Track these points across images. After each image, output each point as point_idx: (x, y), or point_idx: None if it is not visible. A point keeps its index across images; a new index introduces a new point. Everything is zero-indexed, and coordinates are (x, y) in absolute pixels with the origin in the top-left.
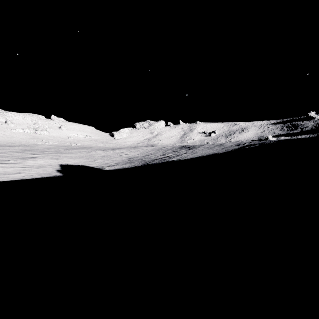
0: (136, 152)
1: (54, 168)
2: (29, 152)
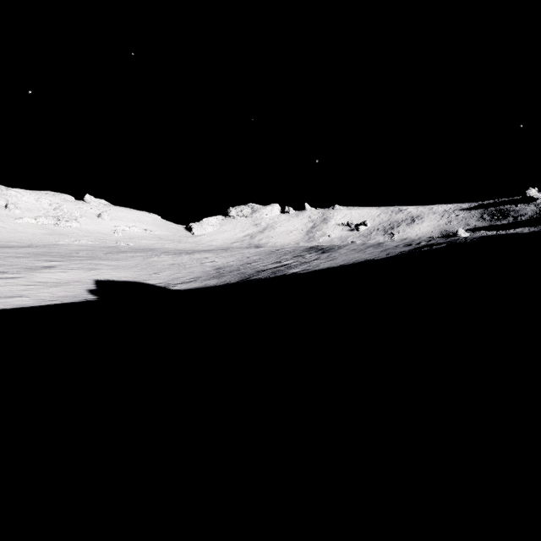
0: (229, 258)
1: (84, 286)
2: (43, 258)
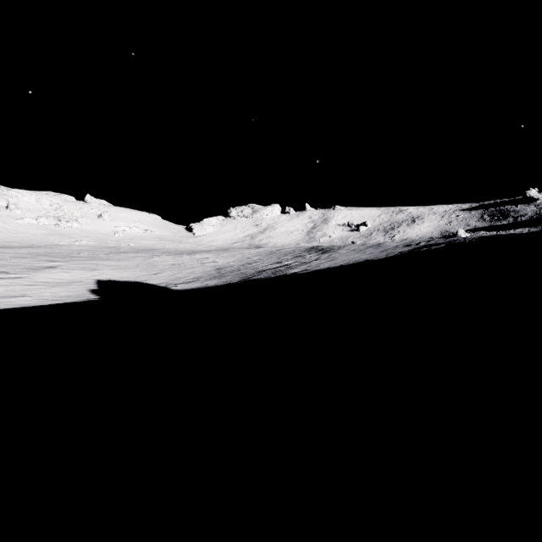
0: (230, 259)
1: (86, 286)
2: (44, 258)
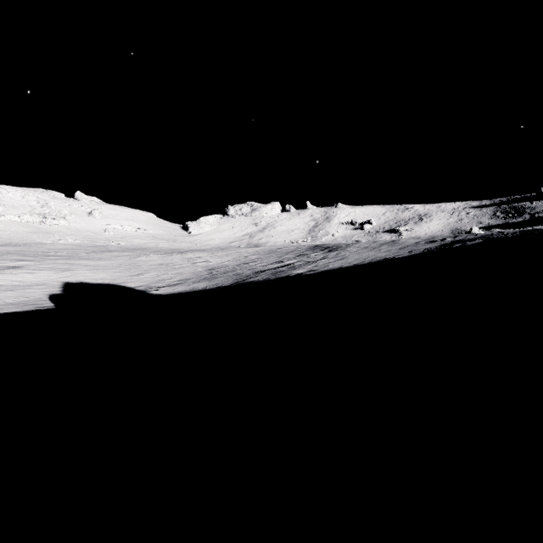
0: (225, 258)
1: (48, 289)
2: (12, 257)
